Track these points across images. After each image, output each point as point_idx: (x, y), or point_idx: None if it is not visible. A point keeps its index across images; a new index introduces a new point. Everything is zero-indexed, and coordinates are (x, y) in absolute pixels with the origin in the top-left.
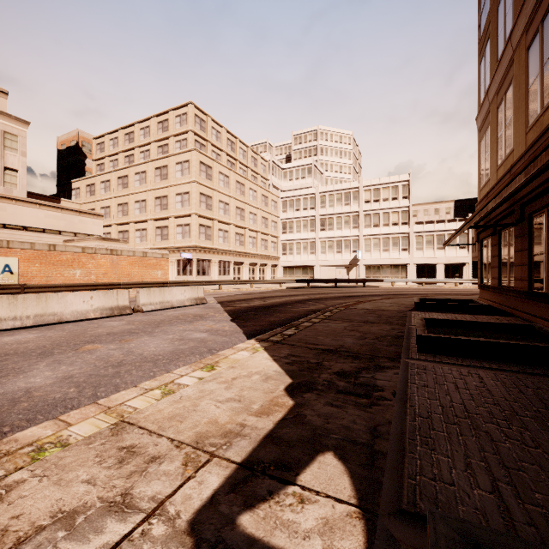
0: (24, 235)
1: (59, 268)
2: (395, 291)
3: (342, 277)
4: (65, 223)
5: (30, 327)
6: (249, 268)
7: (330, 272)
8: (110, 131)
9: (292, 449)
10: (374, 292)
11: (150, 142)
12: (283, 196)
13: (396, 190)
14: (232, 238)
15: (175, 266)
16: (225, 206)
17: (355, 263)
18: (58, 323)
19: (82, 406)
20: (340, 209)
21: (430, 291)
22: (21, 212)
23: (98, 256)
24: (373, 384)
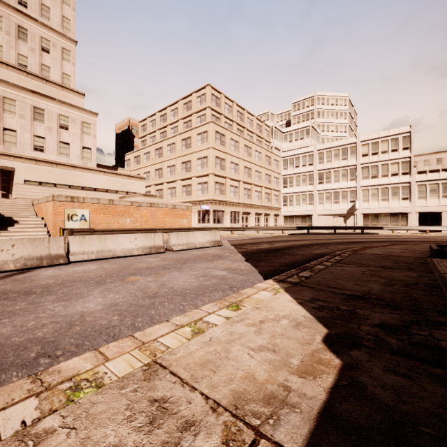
0: (94, 194)
1: (116, 217)
2: (397, 238)
3: (339, 225)
4: (120, 185)
5: (93, 260)
6: (254, 217)
7: (328, 220)
8: (150, 115)
9: (369, 445)
10: (375, 239)
11: (178, 120)
12: (284, 155)
13: (396, 142)
14: (241, 193)
15: (196, 216)
16: (235, 166)
17: (352, 212)
18: (112, 258)
19: (122, 335)
20: (337, 164)
21: (437, 238)
22: (92, 178)
23: (141, 208)
24: (438, 346)
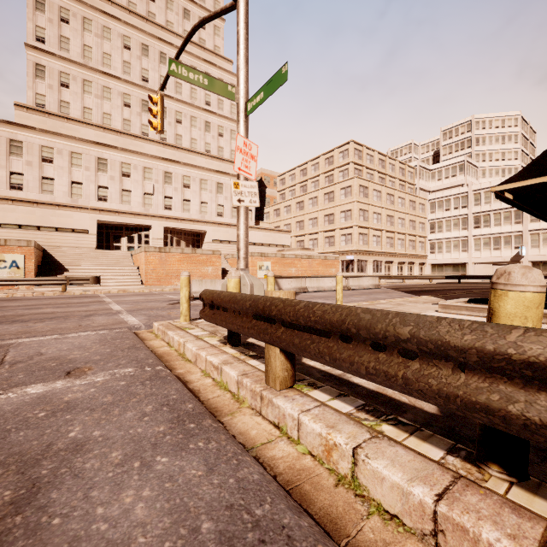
0: (254, 248)
1: (286, 268)
2: None
3: None
4: (272, 239)
5: (316, 291)
6: (397, 266)
7: (486, 269)
8: (289, 170)
9: None
10: None
11: (319, 174)
12: (431, 197)
13: None
14: (384, 242)
15: (340, 265)
16: (377, 216)
17: (518, 260)
18: (323, 291)
19: None
20: (498, 205)
21: None
22: (252, 234)
23: (302, 259)
24: None
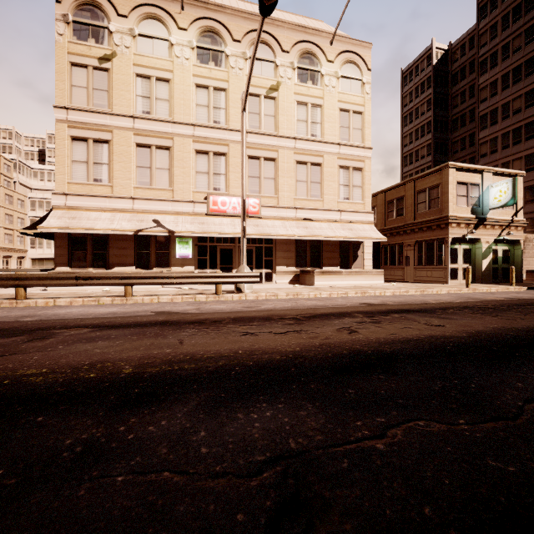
0: None
1: None
2: None
3: None
4: None
5: None
6: None
7: None
8: None
9: None
10: None
11: None
12: (32, 196)
13: None
14: None
15: None
16: None
17: None
18: None
19: None
20: None
21: None
22: None
23: None
24: None
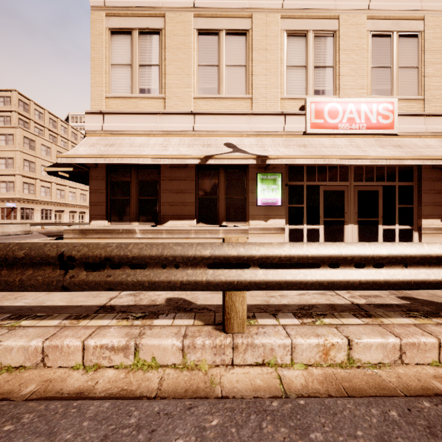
0: None
1: None
2: None
3: None
4: None
5: None
6: (69, 214)
7: None
8: None
9: None
10: None
11: None
12: None
13: None
14: (54, 193)
15: None
16: None
17: None
18: None
19: None
20: None
21: None
22: None
23: None
24: None
